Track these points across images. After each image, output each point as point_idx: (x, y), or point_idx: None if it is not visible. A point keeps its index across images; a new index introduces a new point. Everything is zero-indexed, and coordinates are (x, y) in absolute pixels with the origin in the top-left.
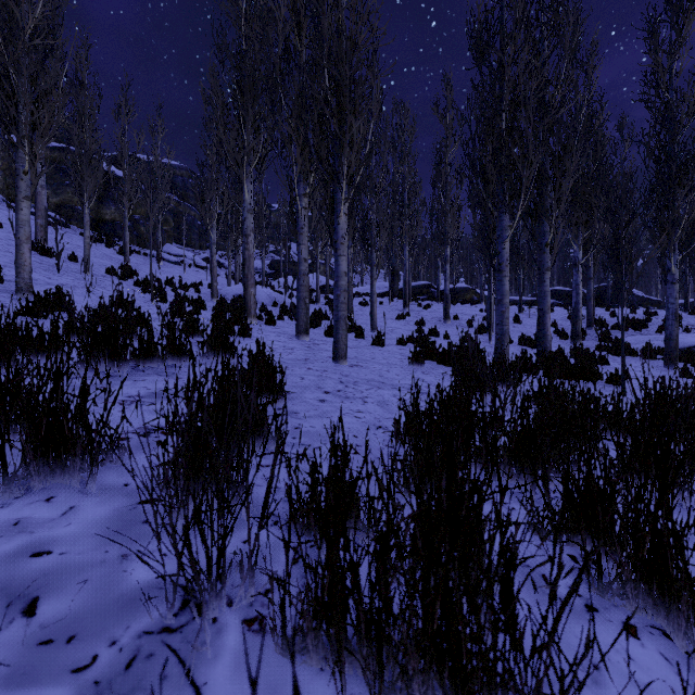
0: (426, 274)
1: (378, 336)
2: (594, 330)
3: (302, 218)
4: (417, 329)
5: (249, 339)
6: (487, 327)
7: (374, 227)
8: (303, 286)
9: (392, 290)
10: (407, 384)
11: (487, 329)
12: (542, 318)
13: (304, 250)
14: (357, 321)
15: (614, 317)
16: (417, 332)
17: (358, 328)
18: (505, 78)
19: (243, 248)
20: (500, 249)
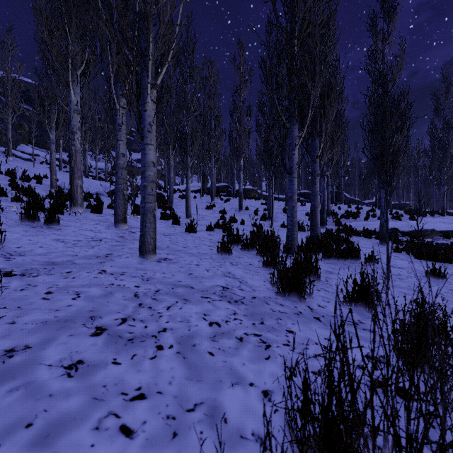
0: (225, 179)
1: (191, 224)
2: (331, 218)
3: (120, 116)
4: (221, 217)
5: (55, 229)
6: (268, 215)
7: (188, 138)
8: (121, 178)
9: (203, 188)
10: (219, 286)
11: (268, 217)
12: (314, 211)
13: (122, 145)
14: (177, 210)
15: (340, 210)
16: (221, 219)
17: (175, 216)
18: (298, 9)
19: (70, 143)
20: (291, 154)
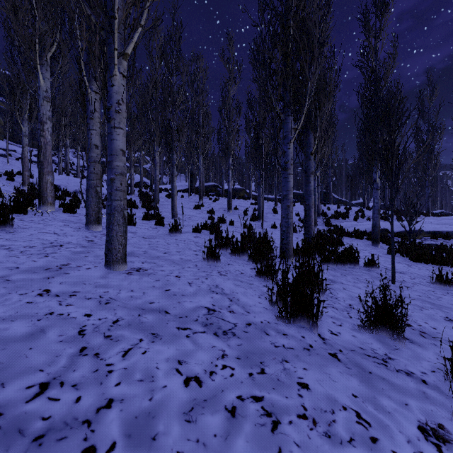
0: (214, 178)
1: (175, 225)
2: (321, 219)
3: (92, 102)
4: (209, 217)
5: (6, 232)
6: (258, 216)
7: (174, 133)
8: (93, 173)
9: (191, 188)
10: (203, 309)
11: (258, 217)
12: (308, 212)
13: (95, 136)
14: (162, 210)
15: (329, 210)
16: (209, 219)
17: (159, 217)
18: None
19: (38, 134)
20: (285, 148)
